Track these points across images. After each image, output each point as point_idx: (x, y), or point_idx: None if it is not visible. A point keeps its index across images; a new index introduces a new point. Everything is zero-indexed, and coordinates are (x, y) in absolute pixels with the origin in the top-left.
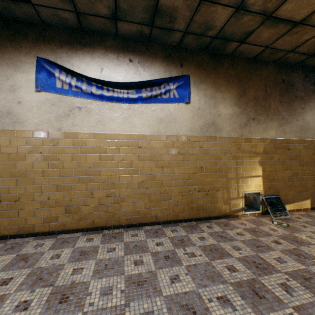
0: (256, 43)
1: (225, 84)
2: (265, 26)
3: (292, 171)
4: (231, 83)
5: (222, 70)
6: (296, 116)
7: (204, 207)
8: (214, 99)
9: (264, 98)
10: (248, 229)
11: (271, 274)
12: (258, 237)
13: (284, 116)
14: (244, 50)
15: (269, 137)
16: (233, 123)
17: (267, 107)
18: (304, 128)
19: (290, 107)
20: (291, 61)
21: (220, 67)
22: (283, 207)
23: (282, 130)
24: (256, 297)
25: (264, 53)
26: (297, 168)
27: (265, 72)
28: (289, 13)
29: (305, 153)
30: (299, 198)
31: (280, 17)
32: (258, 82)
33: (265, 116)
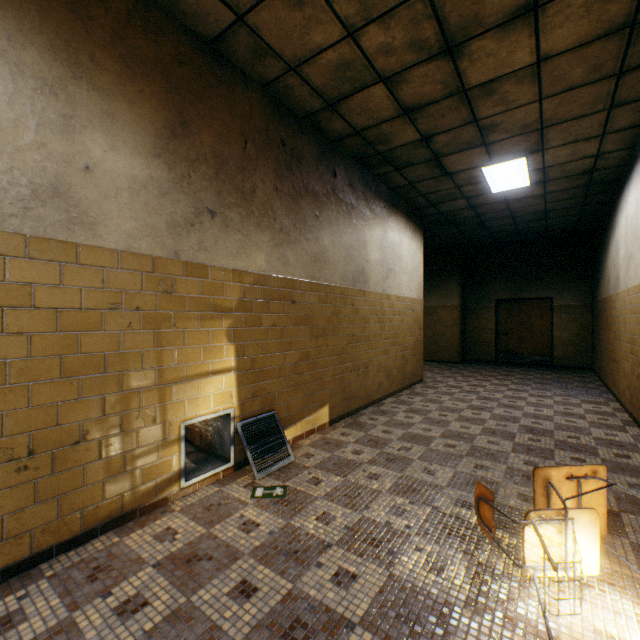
0: None
1: (114, 71)
2: None
3: (299, 350)
4: (139, 77)
5: (104, 16)
6: (307, 231)
7: (4, 527)
8: (66, 103)
9: (241, 167)
10: (175, 559)
11: None
12: (194, 591)
13: (285, 226)
14: None
15: (255, 268)
16: (146, 209)
17: (250, 193)
18: (320, 260)
19: (296, 208)
20: (297, 102)
21: None
22: (281, 438)
23: (282, 257)
24: None
25: (238, 39)
26: (308, 342)
27: (243, 101)
28: None
29: (322, 311)
30: (311, 406)
31: None
32: (226, 117)
33: (244, 214)
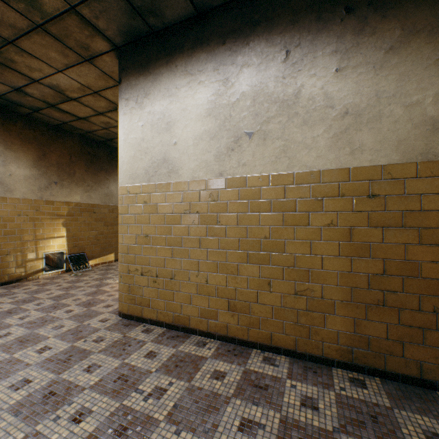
0: (52, 117)
1: (19, 144)
2: (54, 110)
3: (98, 231)
4: (28, 144)
5: (16, 129)
6: (102, 185)
7: None
8: (4, 157)
9: (69, 165)
10: (40, 284)
11: (34, 302)
12: (45, 287)
13: (90, 184)
14: (42, 117)
15: (75, 201)
16: (30, 185)
17: (73, 174)
18: (109, 196)
19: (96, 177)
20: (95, 138)
21: (12, 124)
22: (87, 262)
23: (89, 196)
24: (9, 314)
25: (66, 126)
26: (103, 228)
27: (70, 142)
28: (70, 110)
29: (111, 216)
30: (104, 253)
31: (64, 110)
32: (62, 149)
33: (70, 182)
